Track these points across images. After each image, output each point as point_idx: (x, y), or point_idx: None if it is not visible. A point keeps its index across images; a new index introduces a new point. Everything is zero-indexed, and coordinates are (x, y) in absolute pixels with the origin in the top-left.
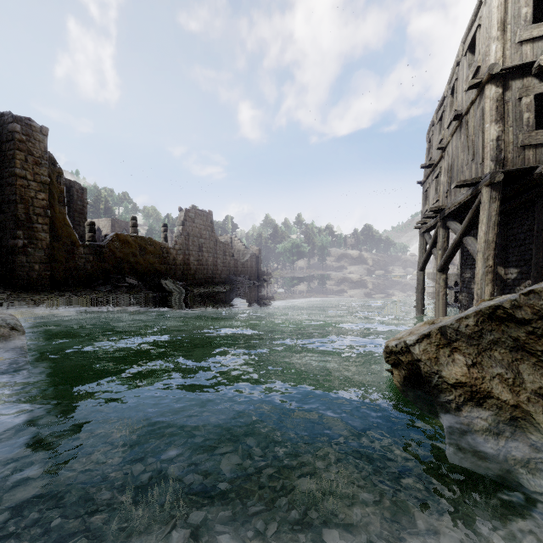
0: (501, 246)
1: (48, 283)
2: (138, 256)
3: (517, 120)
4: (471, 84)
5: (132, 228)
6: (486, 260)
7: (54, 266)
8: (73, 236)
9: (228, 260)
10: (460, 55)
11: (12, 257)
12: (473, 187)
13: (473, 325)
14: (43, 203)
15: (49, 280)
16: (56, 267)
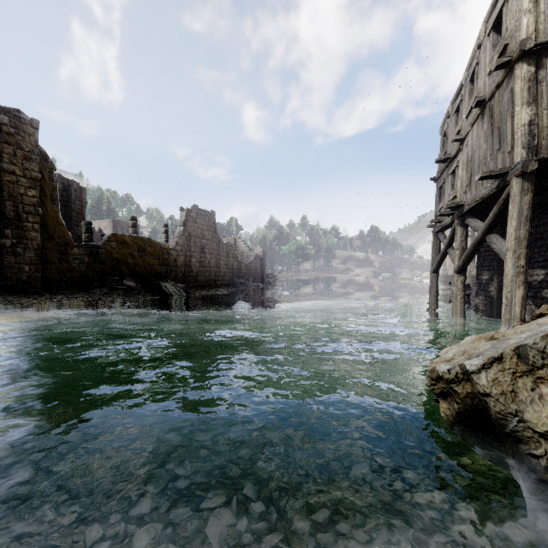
0: None
1: (39, 286)
2: (137, 257)
3: None
4: (498, 63)
5: (132, 228)
6: (517, 259)
7: (46, 268)
8: (66, 235)
9: (231, 262)
10: (482, 37)
11: None
12: (500, 179)
13: None
14: (34, 200)
15: (40, 282)
16: (48, 269)
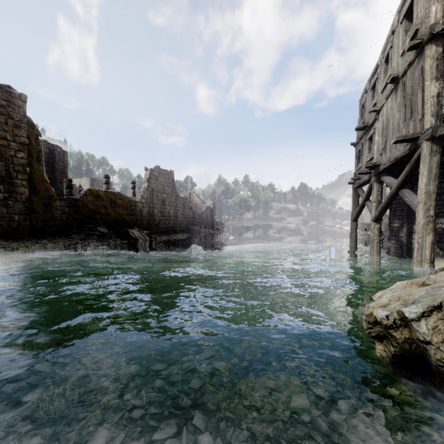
0: None
1: (27, 232)
2: (109, 208)
3: None
4: (411, 45)
5: (105, 185)
6: (427, 210)
7: (33, 217)
8: (50, 190)
9: (187, 212)
10: (395, 24)
11: None
12: (412, 143)
13: None
14: (22, 161)
15: (28, 229)
16: (34, 218)
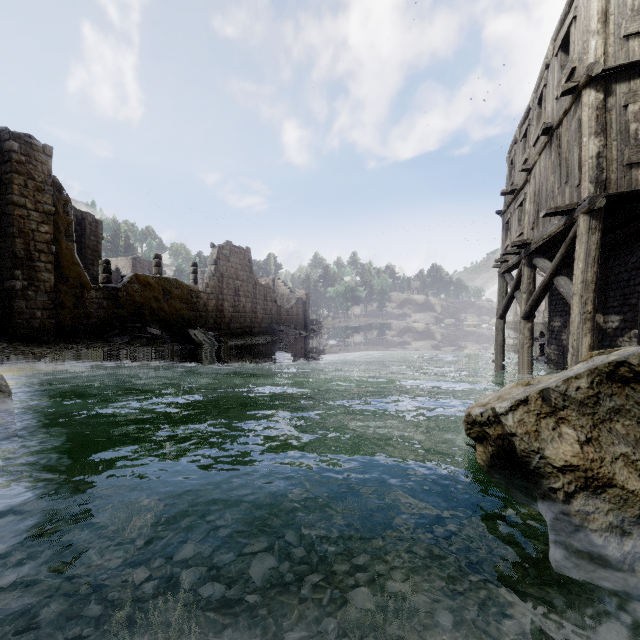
0: (600, 288)
1: (53, 334)
2: (162, 301)
3: (623, 133)
4: (565, 89)
5: (155, 268)
6: (584, 304)
7: (60, 313)
8: (83, 277)
9: (270, 307)
10: (549, 56)
11: (9, 302)
12: (567, 216)
13: (586, 387)
14: (47, 237)
15: (54, 329)
16: (62, 314)
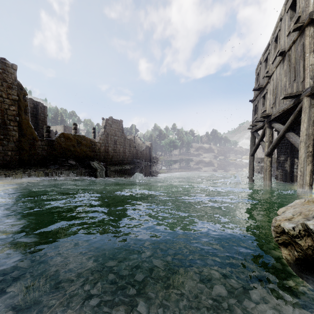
0: None
1: (17, 163)
2: (76, 147)
3: None
4: (295, 27)
5: (73, 130)
6: (307, 147)
7: (21, 153)
8: (34, 134)
9: (132, 150)
10: (282, 13)
11: None
12: (295, 98)
13: None
14: (14, 112)
15: (18, 161)
16: (22, 153)
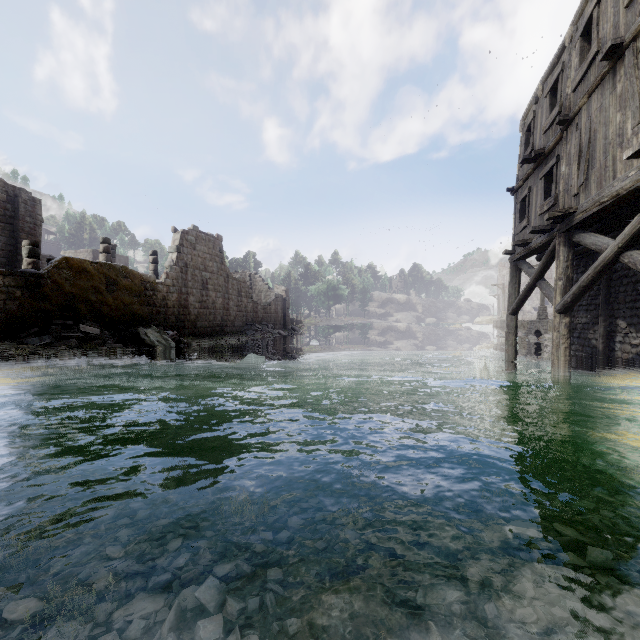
0: None
1: None
2: (104, 293)
3: None
4: None
5: (103, 254)
6: None
7: None
8: None
9: (245, 303)
10: None
11: None
12: None
13: None
14: None
15: None
16: None
